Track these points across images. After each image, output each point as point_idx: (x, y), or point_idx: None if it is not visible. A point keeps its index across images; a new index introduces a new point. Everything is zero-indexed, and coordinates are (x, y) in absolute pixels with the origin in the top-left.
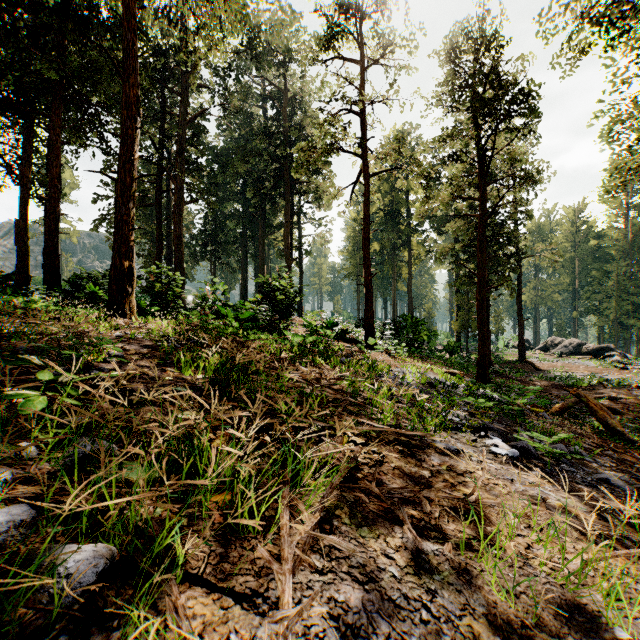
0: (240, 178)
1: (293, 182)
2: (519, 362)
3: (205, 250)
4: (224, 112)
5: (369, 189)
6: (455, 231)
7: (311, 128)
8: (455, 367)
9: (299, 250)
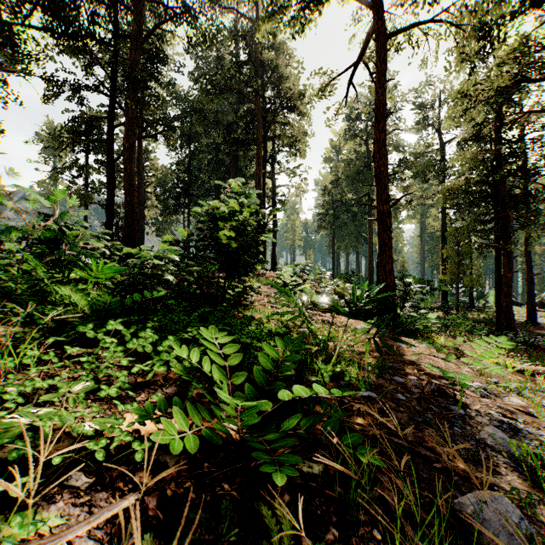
0: (214, 131)
1: (265, 121)
2: (528, 323)
3: (178, 203)
4: (188, 42)
5: (385, 60)
6: (470, 161)
7: (285, 64)
8: (480, 339)
9: (273, 201)
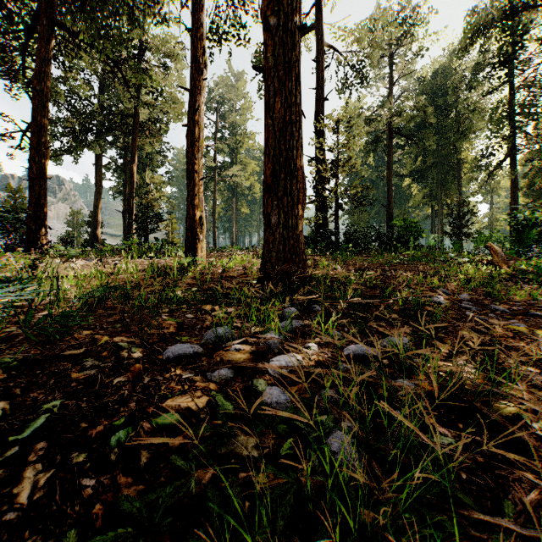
0: None
1: None
2: None
3: None
4: None
5: (491, 227)
6: None
7: None
8: None
9: None
